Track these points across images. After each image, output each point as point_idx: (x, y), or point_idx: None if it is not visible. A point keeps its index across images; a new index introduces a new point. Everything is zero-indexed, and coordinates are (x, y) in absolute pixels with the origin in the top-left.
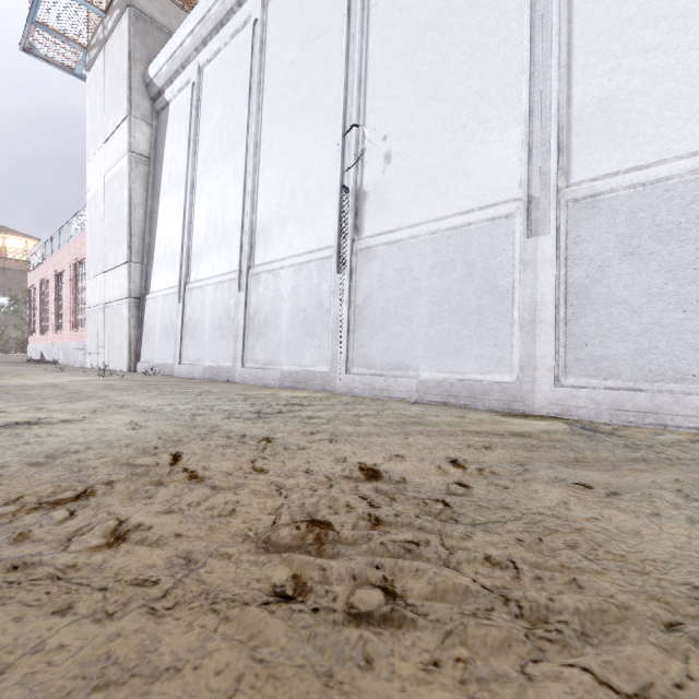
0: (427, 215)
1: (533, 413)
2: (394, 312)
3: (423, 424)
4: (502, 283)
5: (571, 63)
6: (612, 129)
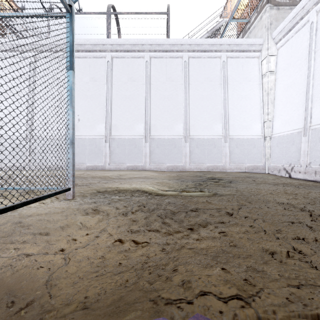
0: (88, 134)
1: (106, 169)
2: (81, 152)
3: (89, 171)
4: (102, 149)
5: (112, 117)
6: (116, 129)
